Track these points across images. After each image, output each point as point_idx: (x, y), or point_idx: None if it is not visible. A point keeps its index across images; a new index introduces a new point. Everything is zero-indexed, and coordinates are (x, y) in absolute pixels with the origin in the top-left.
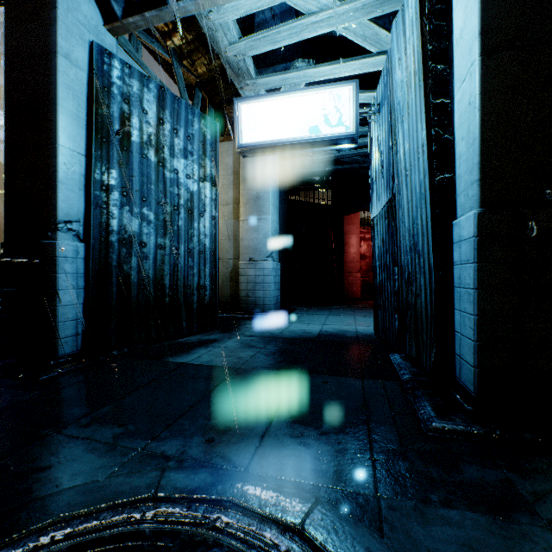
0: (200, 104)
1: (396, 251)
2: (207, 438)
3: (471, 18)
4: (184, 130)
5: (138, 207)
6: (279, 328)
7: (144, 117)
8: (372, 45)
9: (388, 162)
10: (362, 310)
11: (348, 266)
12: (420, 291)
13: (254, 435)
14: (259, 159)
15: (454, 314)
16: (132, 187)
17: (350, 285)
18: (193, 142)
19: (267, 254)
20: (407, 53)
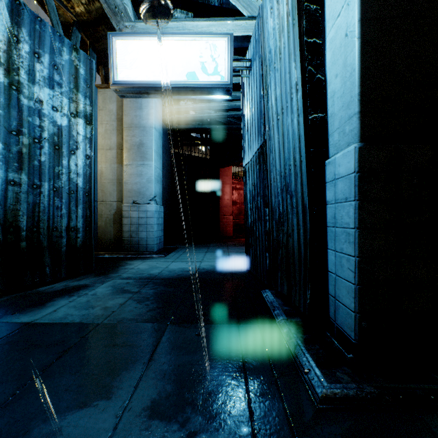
0: (79, 45)
1: (267, 193)
2: None
3: None
4: (49, 57)
5: None
6: (159, 267)
7: None
8: (244, 7)
9: (260, 111)
10: (235, 246)
11: (223, 210)
12: (292, 230)
13: None
14: (142, 108)
15: (327, 254)
16: None
17: (225, 225)
18: (62, 73)
19: (150, 198)
20: None
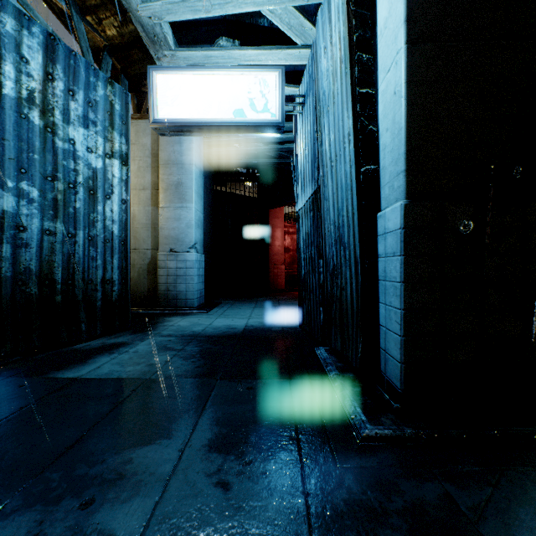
0: (110, 72)
1: (321, 243)
2: (83, 500)
3: (397, 6)
4: (83, 94)
5: (13, 180)
6: (202, 324)
7: (23, 67)
8: (297, 36)
9: (313, 153)
10: (287, 301)
11: (273, 258)
12: (346, 284)
13: (156, 482)
14: (181, 142)
15: (378, 307)
16: (3, 153)
17: (275, 276)
18: (97, 110)
19: (190, 245)
20: (333, 41)
